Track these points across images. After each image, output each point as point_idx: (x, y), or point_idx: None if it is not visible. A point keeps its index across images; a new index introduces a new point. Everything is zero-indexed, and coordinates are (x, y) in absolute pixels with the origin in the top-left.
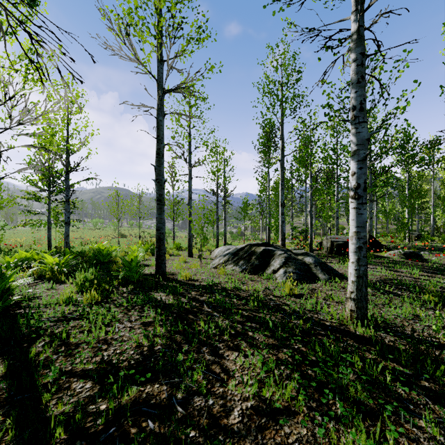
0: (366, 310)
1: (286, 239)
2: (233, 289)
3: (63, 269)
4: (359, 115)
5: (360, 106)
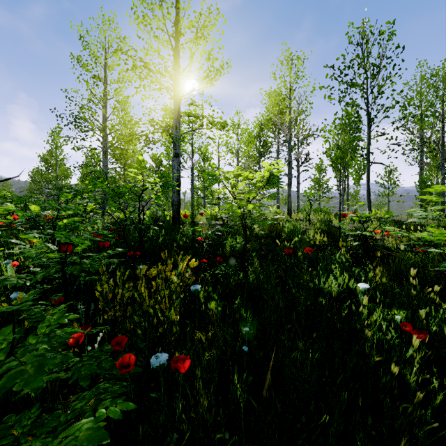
0: None
1: None
2: None
3: None
4: None
5: None
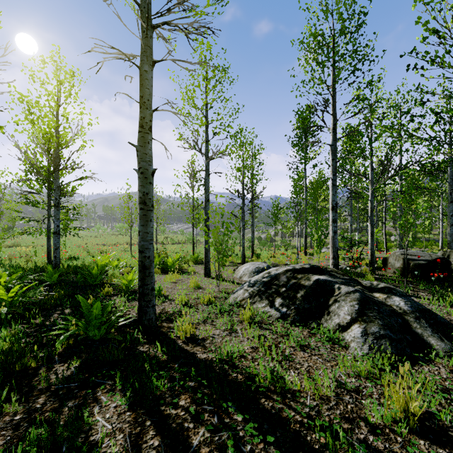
0: None
1: (324, 248)
2: (269, 387)
3: (2, 310)
4: None
5: None
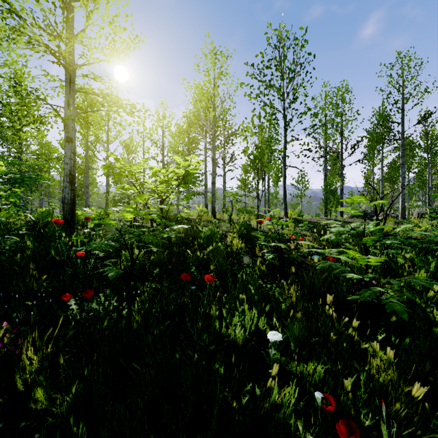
0: (404, 217)
1: None
2: None
3: None
4: (402, 166)
5: (402, 163)
